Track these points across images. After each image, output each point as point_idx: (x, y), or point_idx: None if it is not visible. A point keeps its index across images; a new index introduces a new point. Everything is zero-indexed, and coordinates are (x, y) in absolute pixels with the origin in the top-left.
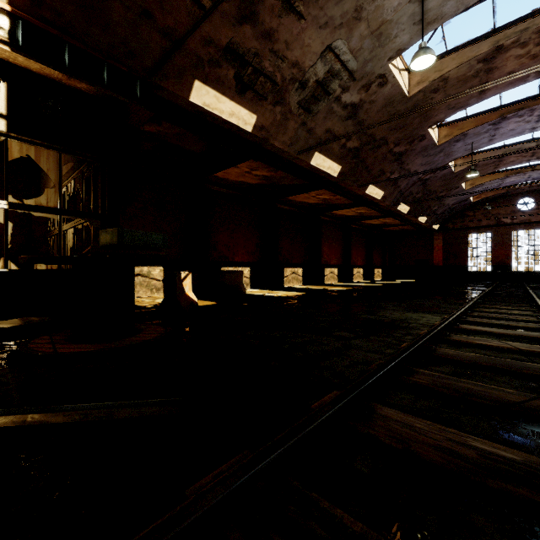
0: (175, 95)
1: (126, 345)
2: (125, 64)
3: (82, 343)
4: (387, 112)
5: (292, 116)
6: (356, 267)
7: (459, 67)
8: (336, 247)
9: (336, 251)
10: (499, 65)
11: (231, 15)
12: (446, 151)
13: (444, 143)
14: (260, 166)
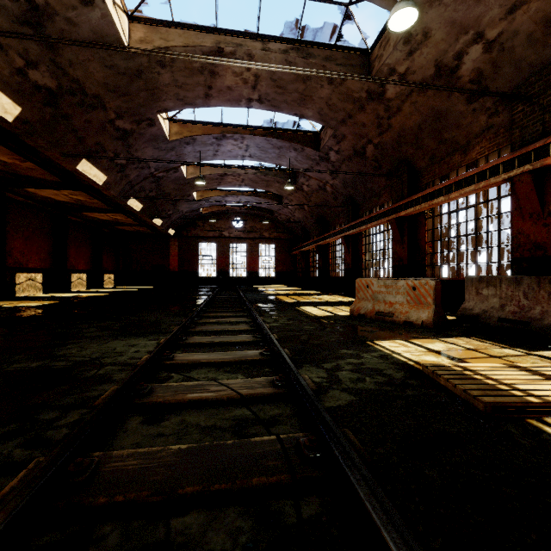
0: None
1: None
2: None
3: None
4: (100, 58)
5: None
6: (76, 271)
7: (186, 48)
8: (40, 243)
9: (40, 249)
10: (220, 72)
11: None
12: (178, 151)
13: (175, 141)
14: None
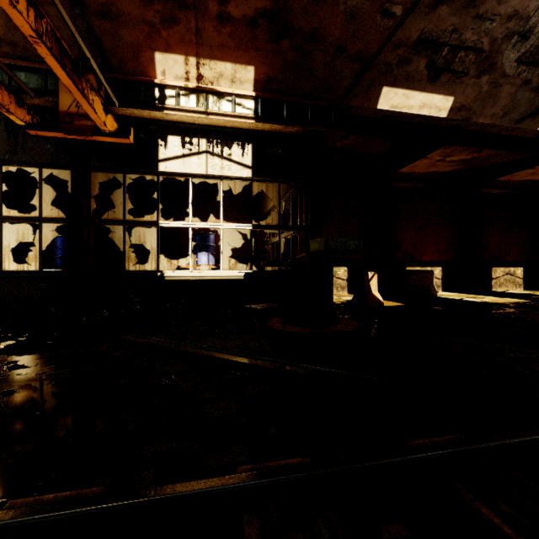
0: (363, 109)
1: (330, 332)
2: (323, 99)
3: (298, 326)
4: None
5: (506, 80)
6: None
7: None
8: None
9: None
10: None
11: (423, 6)
12: None
13: None
14: (456, 150)
